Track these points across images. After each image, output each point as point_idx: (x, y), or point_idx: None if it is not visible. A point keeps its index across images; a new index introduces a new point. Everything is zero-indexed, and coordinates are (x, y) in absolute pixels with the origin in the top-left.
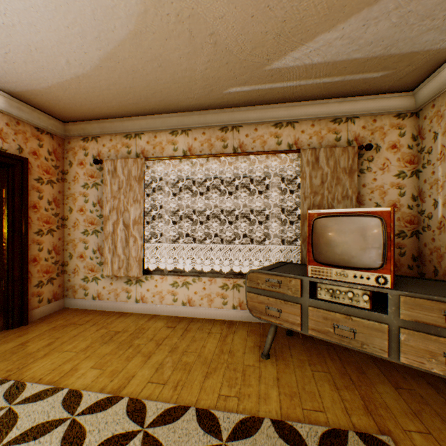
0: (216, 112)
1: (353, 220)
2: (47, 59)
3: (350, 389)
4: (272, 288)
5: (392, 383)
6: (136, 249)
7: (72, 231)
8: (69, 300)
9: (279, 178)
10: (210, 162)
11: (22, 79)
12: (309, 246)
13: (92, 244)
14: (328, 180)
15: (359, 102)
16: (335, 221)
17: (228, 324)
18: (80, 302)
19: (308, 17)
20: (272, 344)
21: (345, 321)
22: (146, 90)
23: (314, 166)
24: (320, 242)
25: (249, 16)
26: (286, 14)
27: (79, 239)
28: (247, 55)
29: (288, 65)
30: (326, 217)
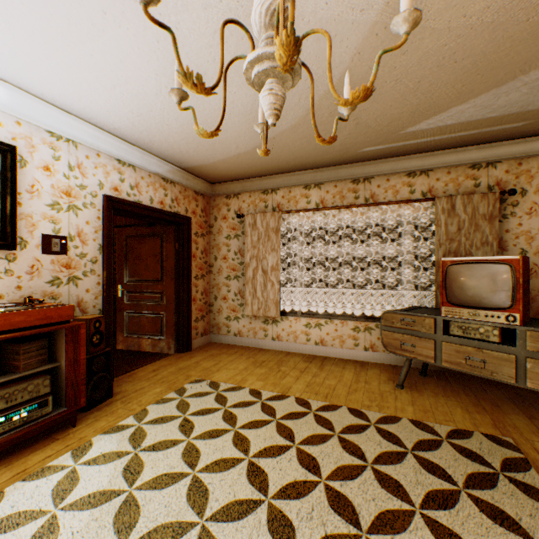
0: (348, 167)
1: (484, 267)
2: (223, 147)
3: (481, 414)
4: (407, 327)
5: (526, 415)
6: (273, 293)
7: (217, 276)
8: (214, 335)
9: (412, 226)
10: (341, 213)
11: (198, 159)
12: (442, 289)
13: (233, 288)
14: (465, 227)
15: (501, 147)
16: (467, 268)
17: (360, 363)
18: (223, 338)
19: (440, 100)
20: (406, 380)
21: (475, 353)
22: (289, 157)
23: (450, 214)
24: (453, 286)
25: (388, 106)
26: (420, 101)
27: (223, 283)
28: (384, 127)
29: (421, 128)
30: (458, 264)
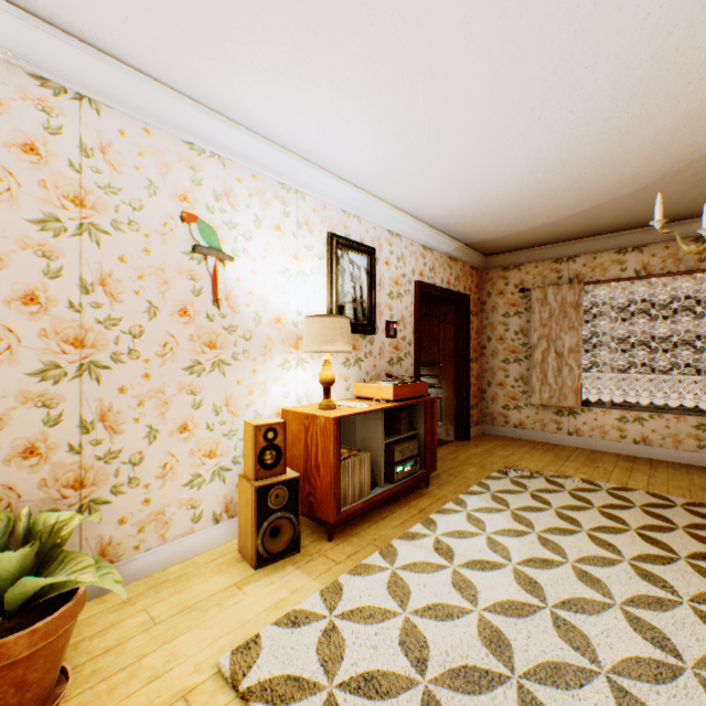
0: (688, 222)
1: None
2: (530, 220)
3: None
4: None
5: None
6: (570, 379)
7: (490, 360)
8: (486, 426)
9: None
10: (675, 280)
11: (491, 234)
12: None
13: (512, 373)
14: None
15: None
16: None
17: None
18: (499, 429)
19: None
20: None
21: None
22: (607, 220)
23: None
24: None
25: None
26: None
27: (498, 367)
28: None
29: None
30: None
